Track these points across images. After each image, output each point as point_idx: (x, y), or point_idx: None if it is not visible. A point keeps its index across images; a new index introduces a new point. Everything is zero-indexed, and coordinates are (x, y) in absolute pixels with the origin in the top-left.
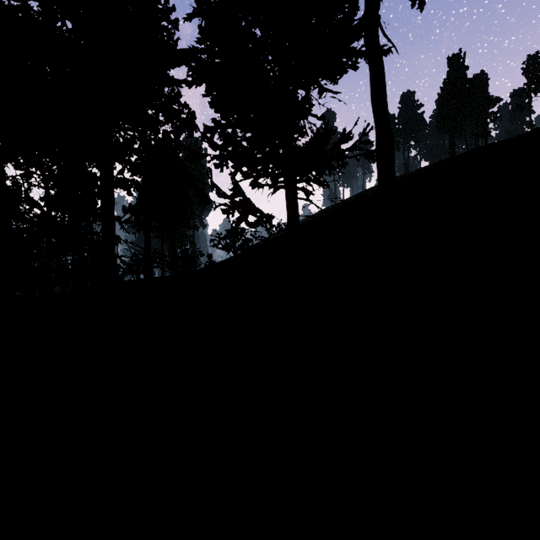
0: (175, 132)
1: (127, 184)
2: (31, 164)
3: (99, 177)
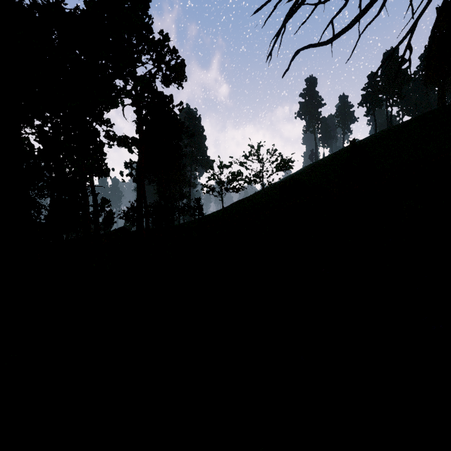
0: (165, 80)
1: (128, 141)
2: (38, 119)
3: (99, 131)
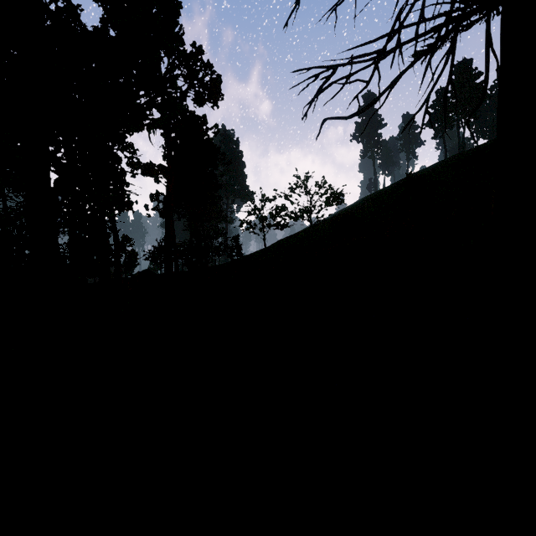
0: (197, 99)
1: (154, 169)
2: (50, 144)
3: (121, 158)
